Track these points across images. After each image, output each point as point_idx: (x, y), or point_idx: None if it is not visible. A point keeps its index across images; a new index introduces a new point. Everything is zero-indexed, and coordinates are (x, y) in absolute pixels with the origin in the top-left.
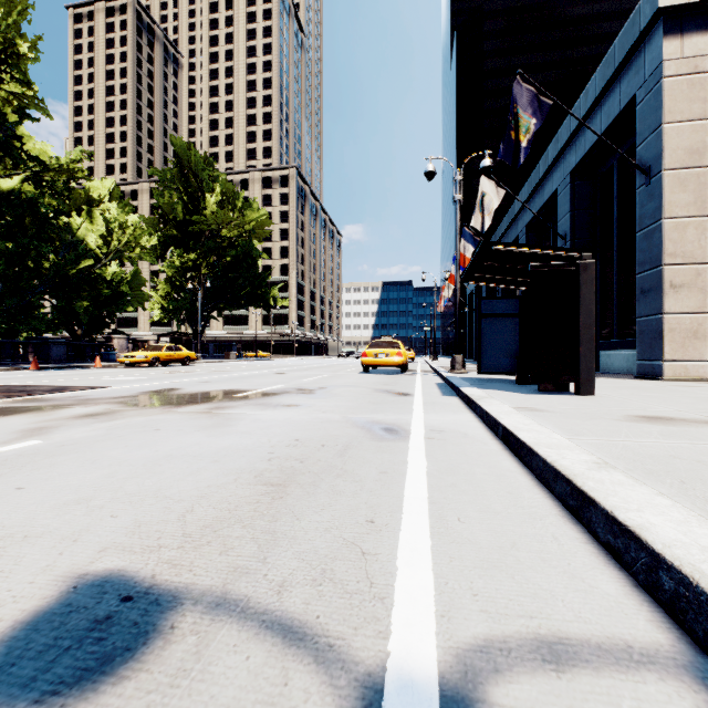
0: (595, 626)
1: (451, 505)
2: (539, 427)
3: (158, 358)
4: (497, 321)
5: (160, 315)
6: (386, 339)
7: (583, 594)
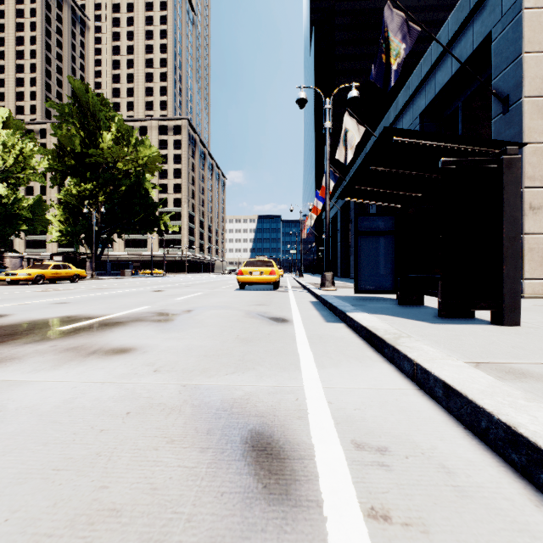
0: None
1: None
2: None
3: (43, 276)
4: (373, 238)
5: (59, 237)
6: (261, 258)
7: None
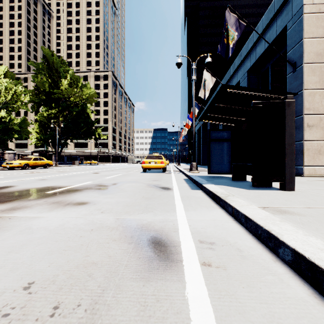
0: None
1: None
2: None
3: (28, 164)
4: (219, 143)
5: (36, 141)
6: (155, 154)
7: None
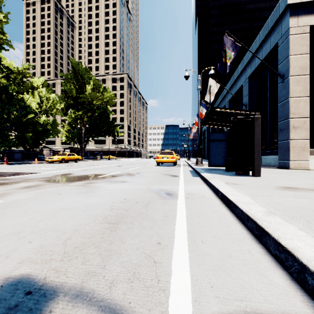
0: (275, 305)
1: (198, 233)
2: (237, 193)
3: (64, 159)
4: (216, 143)
5: (65, 139)
6: (167, 150)
7: (266, 285)
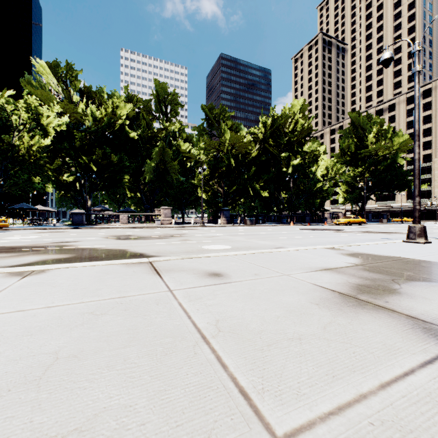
0: None
1: None
2: None
3: (349, 222)
4: None
5: (342, 201)
6: None
7: None
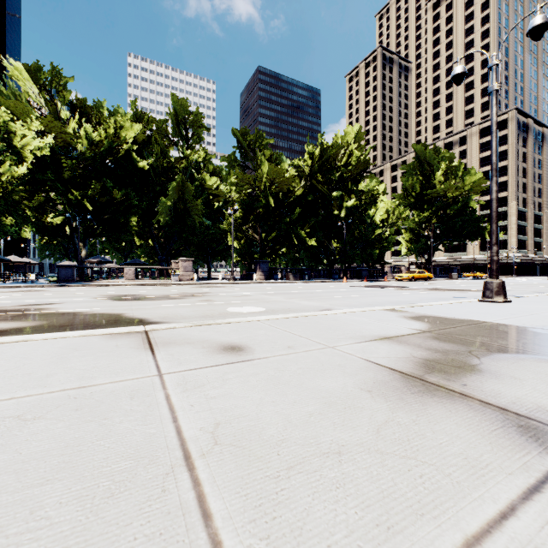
0: None
1: None
2: None
3: (413, 277)
4: None
5: (405, 252)
6: None
7: None
